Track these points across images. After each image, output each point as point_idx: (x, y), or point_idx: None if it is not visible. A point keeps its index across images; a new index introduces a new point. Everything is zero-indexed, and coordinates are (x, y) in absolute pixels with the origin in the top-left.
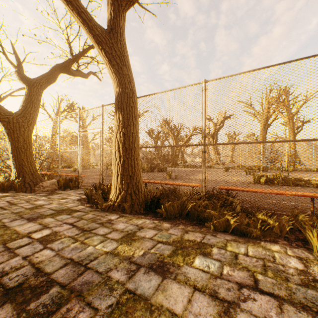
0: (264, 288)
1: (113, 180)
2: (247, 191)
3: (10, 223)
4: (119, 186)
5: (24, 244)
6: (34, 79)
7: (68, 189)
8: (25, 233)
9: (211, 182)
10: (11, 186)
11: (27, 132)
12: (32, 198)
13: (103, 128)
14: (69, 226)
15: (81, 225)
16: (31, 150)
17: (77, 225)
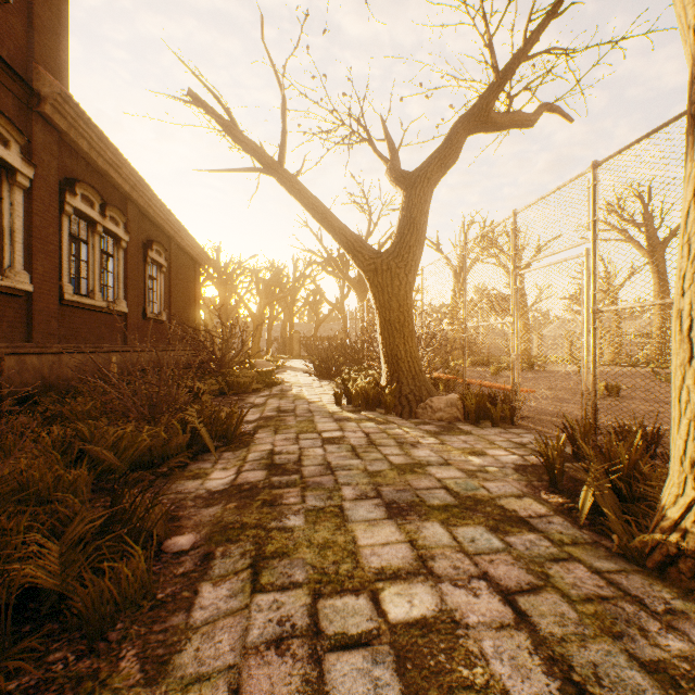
0: None
1: (679, 432)
2: None
3: (352, 506)
4: None
5: (353, 633)
6: (415, 171)
7: (486, 423)
8: (369, 571)
9: None
10: (379, 399)
11: (403, 289)
12: (407, 437)
13: (594, 242)
14: (500, 606)
15: (552, 631)
16: (411, 327)
17: (533, 617)
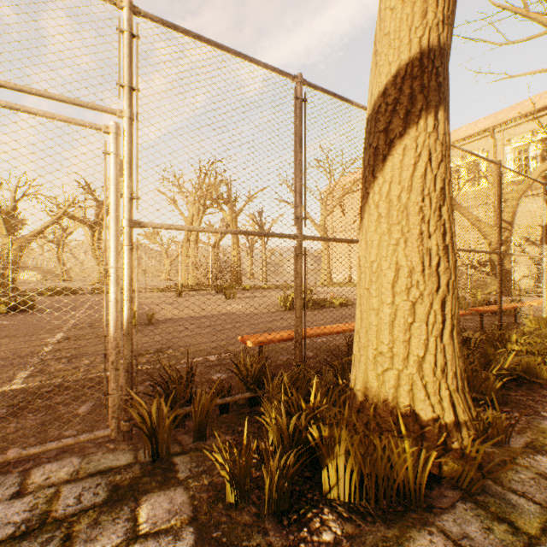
0: None
1: (431, 349)
2: None
3: None
4: (459, 364)
5: None
6: None
7: None
8: None
9: (241, 318)
10: None
11: None
12: None
13: (132, 121)
14: None
15: None
16: None
17: None
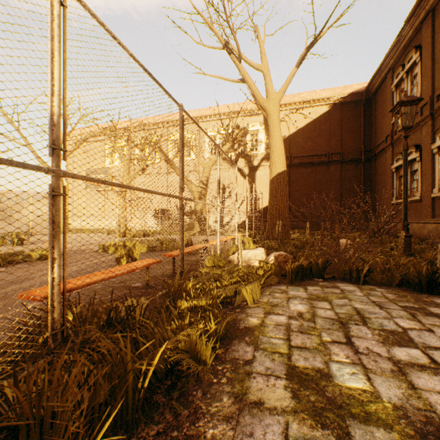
0: (343, 339)
1: None
2: (100, 281)
3: None
4: None
5: None
6: None
7: None
8: None
9: None
10: None
11: None
12: None
13: None
14: None
15: None
16: None
17: None
